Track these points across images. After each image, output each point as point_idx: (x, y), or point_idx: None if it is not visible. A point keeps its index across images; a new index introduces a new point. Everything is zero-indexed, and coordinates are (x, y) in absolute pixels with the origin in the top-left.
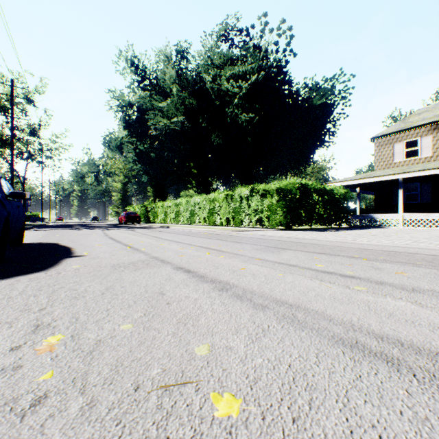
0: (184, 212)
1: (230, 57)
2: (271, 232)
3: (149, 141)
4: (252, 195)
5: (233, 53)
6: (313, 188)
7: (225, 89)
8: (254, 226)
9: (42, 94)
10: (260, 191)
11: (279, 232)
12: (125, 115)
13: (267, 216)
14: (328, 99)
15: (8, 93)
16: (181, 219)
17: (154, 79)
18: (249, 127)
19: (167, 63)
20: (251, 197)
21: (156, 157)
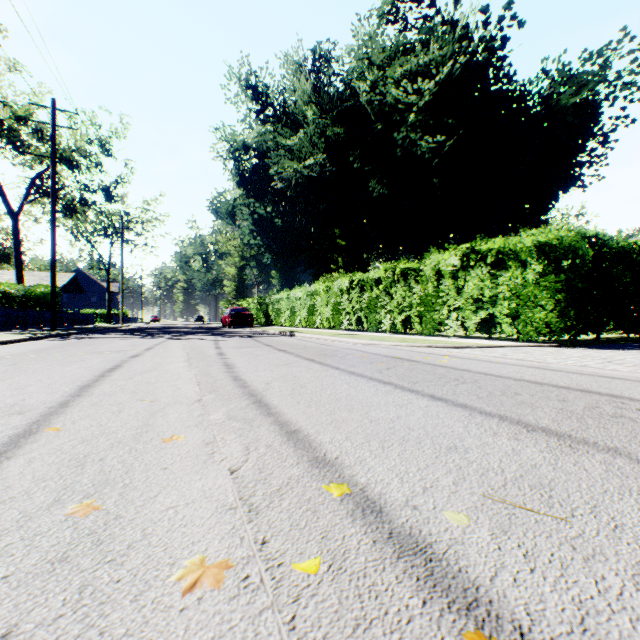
0: (322, 308)
1: (402, 45)
2: (541, 352)
3: (272, 201)
4: (466, 266)
5: (406, 39)
6: (615, 246)
7: (392, 101)
8: (471, 333)
9: (120, 137)
10: (487, 254)
11: (568, 353)
12: (238, 164)
13: (510, 312)
14: (594, 91)
15: (75, 139)
16: (317, 319)
17: (280, 105)
18: (435, 160)
19: (298, 74)
20: (463, 270)
21: (282, 225)
